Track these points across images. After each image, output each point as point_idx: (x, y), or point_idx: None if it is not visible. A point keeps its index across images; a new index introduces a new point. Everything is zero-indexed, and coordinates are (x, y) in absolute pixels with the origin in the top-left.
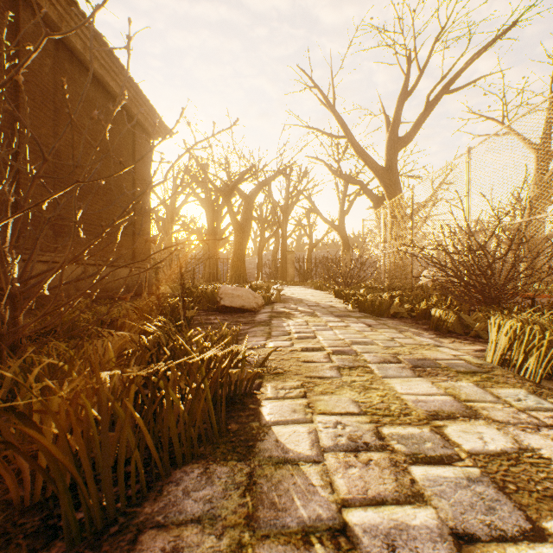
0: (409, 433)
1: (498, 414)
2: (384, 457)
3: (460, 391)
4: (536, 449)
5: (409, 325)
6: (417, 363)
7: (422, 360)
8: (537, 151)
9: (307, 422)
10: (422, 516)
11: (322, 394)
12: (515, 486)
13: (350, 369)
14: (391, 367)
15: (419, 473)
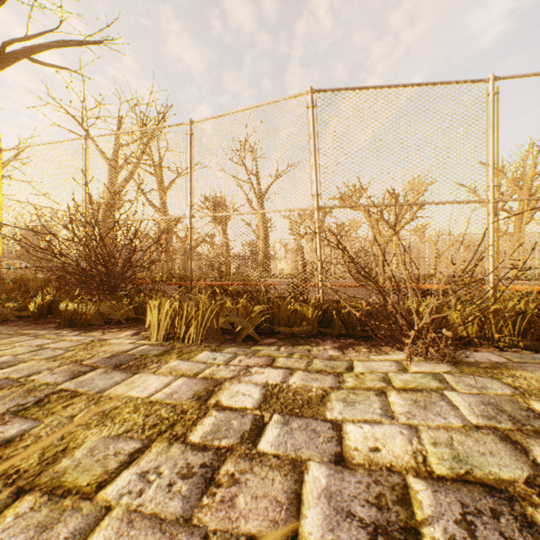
0: (213, 424)
1: (224, 373)
2: (236, 461)
3: (183, 370)
4: (268, 382)
5: (30, 327)
6: (115, 361)
7: (115, 357)
8: (111, 164)
9: (103, 517)
10: (317, 472)
11: (52, 463)
12: (298, 409)
13: (41, 405)
14: (95, 377)
15: (270, 447)
